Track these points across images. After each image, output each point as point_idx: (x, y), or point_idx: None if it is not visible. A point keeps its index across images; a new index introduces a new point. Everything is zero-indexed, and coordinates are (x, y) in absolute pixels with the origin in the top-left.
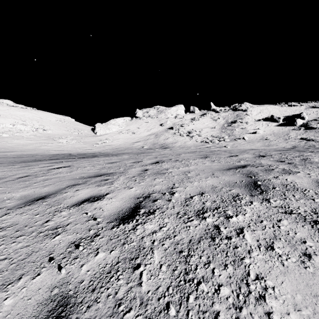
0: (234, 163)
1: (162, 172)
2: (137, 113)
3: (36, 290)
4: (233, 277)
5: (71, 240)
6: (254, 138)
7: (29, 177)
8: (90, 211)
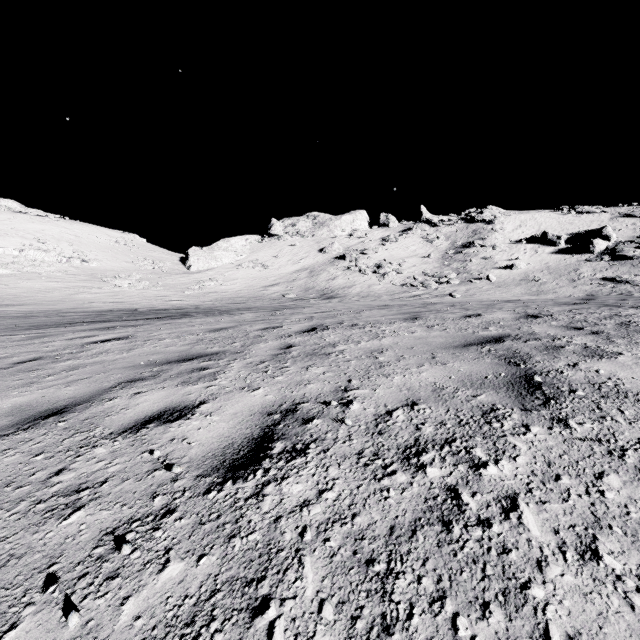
0: (475, 332)
1: (324, 352)
2: (273, 228)
3: None
4: None
5: (106, 526)
6: (509, 277)
7: (39, 362)
8: (161, 446)
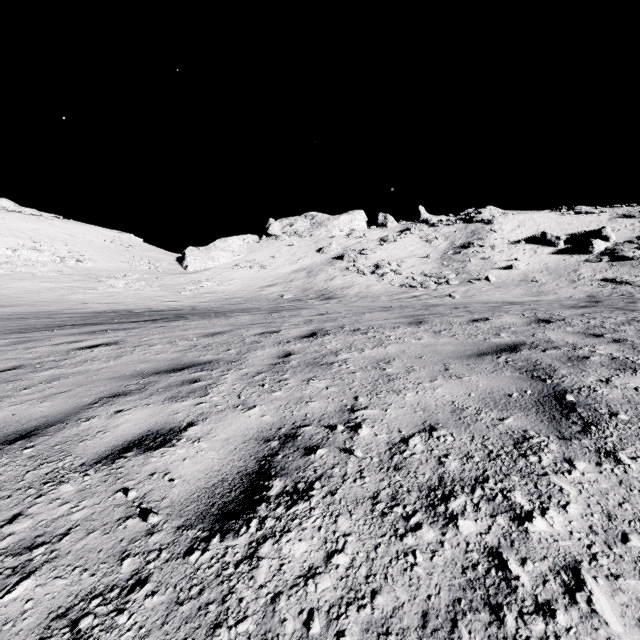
0: (486, 339)
1: (326, 362)
2: (270, 228)
3: None
4: None
5: (57, 604)
6: (508, 278)
7: (18, 371)
8: (138, 483)
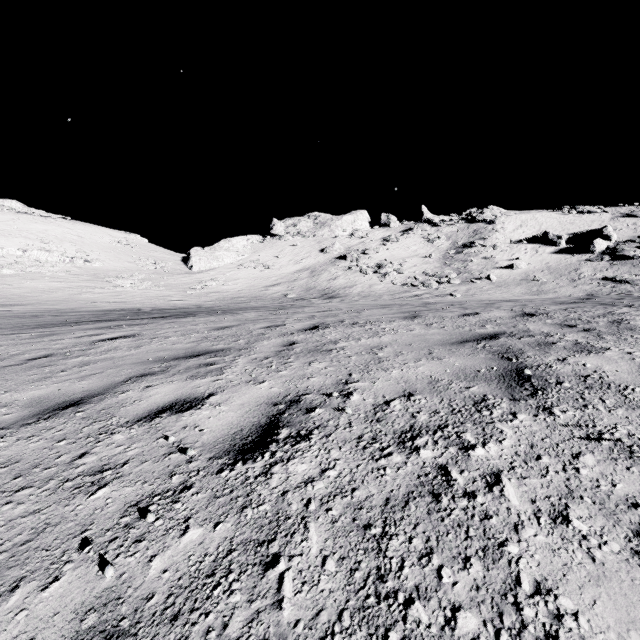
0: (472, 330)
1: (326, 349)
2: (274, 228)
3: (47, 618)
4: (483, 589)
5: (130, 500)
6: (509, 277)
7: (51, 359)
8: (175, 433)
